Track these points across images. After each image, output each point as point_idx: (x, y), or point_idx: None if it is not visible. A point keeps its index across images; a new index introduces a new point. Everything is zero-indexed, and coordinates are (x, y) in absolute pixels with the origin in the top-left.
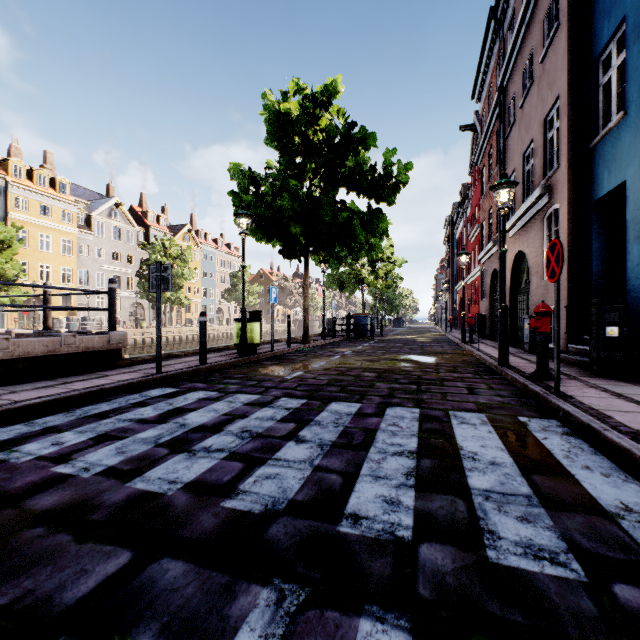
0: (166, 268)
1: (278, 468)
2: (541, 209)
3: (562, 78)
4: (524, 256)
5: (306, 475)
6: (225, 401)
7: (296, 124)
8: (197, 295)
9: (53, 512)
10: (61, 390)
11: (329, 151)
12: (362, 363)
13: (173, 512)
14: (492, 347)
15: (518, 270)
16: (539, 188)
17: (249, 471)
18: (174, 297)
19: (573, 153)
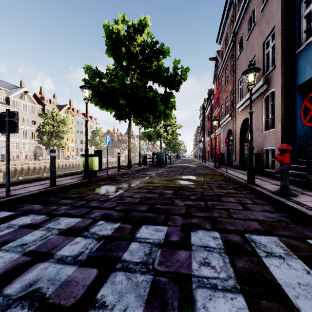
0: (14, 114)
1: None
2: (261, 93)
3: (277, 15)
4: (247, 121)
5: None
6: (44, 228)
7: (123, 39)
8: (73, 142)
9: None
10: None
11: (142, 57)
12: (162, 182)
13: None
14: (232, 170)
15: (244, 129)
16: (262, 80)
17: None
18: (58, 143)
19: (284, 58)
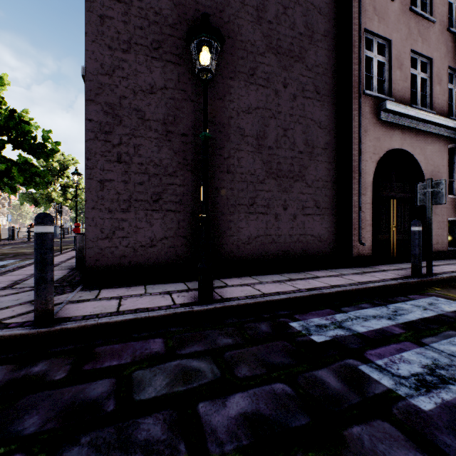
0: None
1: None
2: None
3: None
4: None
5: None
6: None
7: None
8: None
9: None
10: None
11: None
12: (4, 251)
13: None
14: None
15: None
16: None
17: None
18: None
19: None
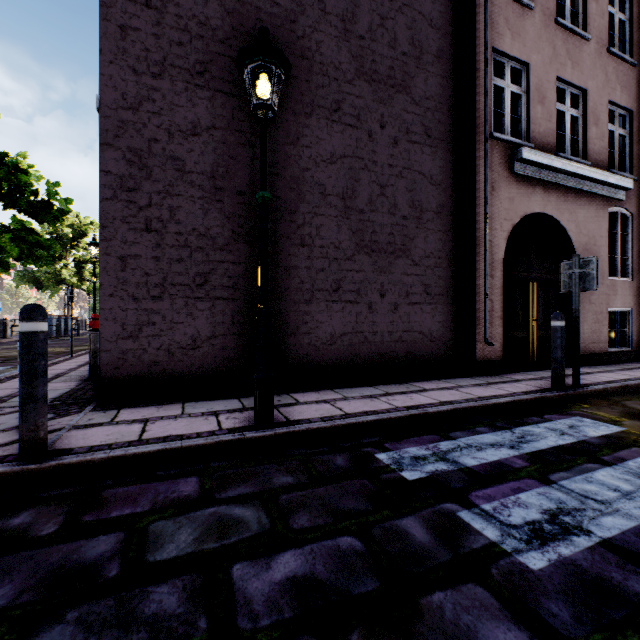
0: None
1: None
2: None
3: None
4: None
5: None
6: None
7: None
8: None
9: None
10: None
11: None
12: None
13: None
14: None
15: None
16: None
17: None
18: None
19: None
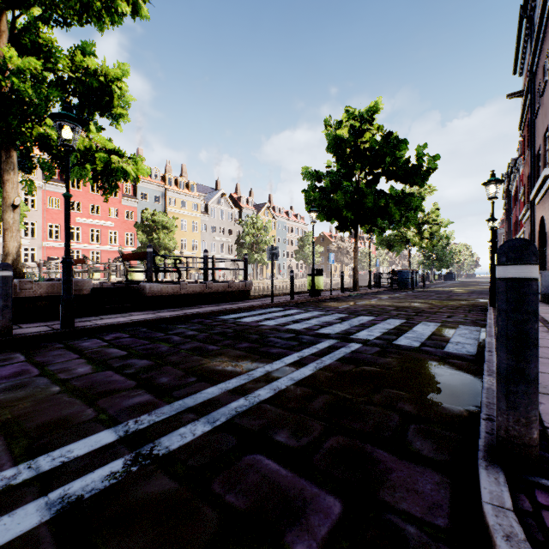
0: (276, 248)
1: (332, 328)
2: None
3: None
4: None
5: (342, 330)
6: (308, 313)
7: (347, 141)
8: None
9: (268, 329)
10: (237, 305)
11: (371, 155)
12: (390, 303)
13: (301, 331)
14: None
15: (545, 231)
16: (544, 170)
17: (322, 328)
18: (259, 258)
19: None
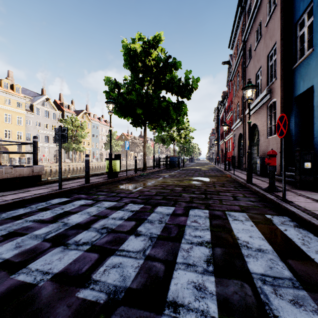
0: (64, 129)
1: (122, 258)
2: (266, 102)
3: (277, 33)
4: (256, 126)
5: (140, 264)
6: (95, 206)
7: (139, 56)
8: (89, 146)
9: None
10: None
11: (157, 70)
12: (174, 182)
13: (37, 304)
14: (240, 173)
15: (253, 133)
16: (265, 90)
17: (102, 261)
18: (77, 147)
19: (283, 72)
